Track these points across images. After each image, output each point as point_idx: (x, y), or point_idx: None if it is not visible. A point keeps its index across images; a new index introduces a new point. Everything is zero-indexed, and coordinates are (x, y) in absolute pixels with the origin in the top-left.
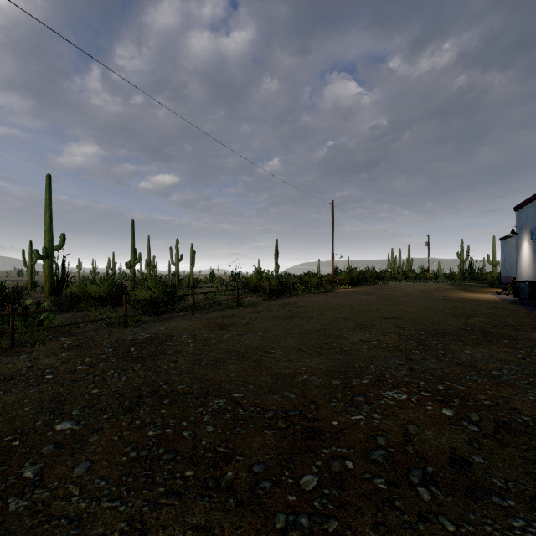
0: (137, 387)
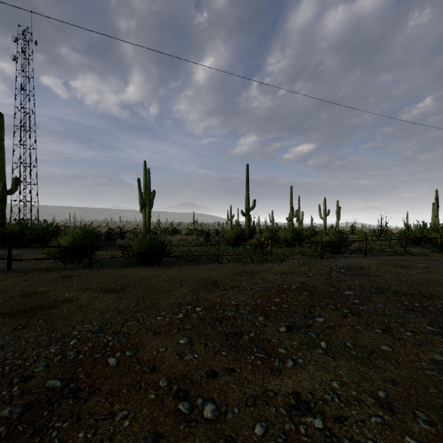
0: (370, 286)
